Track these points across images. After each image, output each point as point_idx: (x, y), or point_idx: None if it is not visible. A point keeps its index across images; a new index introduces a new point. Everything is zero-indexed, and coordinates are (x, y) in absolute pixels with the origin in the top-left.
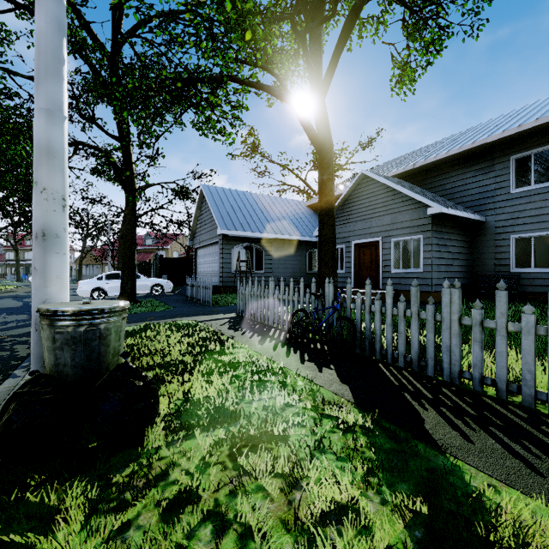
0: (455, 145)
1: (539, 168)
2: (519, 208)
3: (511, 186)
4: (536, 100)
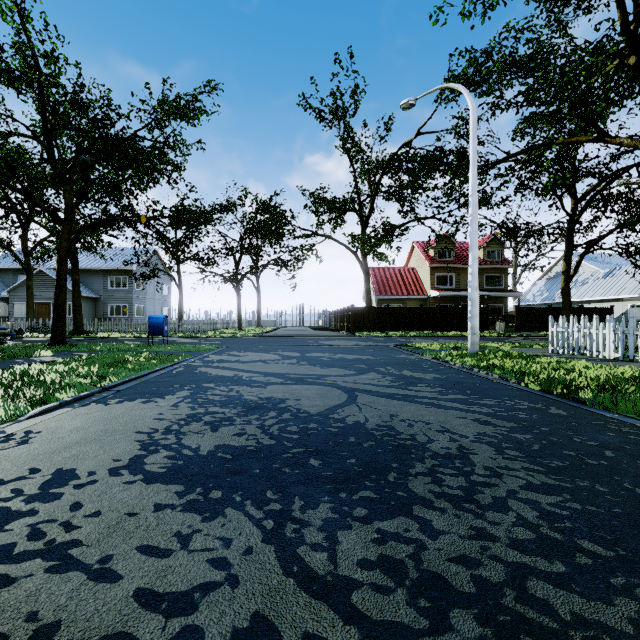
0: (89, 264)
1: (117, 282)
2: (111, 295)
3: (109, 286)
4: (127, 248)
